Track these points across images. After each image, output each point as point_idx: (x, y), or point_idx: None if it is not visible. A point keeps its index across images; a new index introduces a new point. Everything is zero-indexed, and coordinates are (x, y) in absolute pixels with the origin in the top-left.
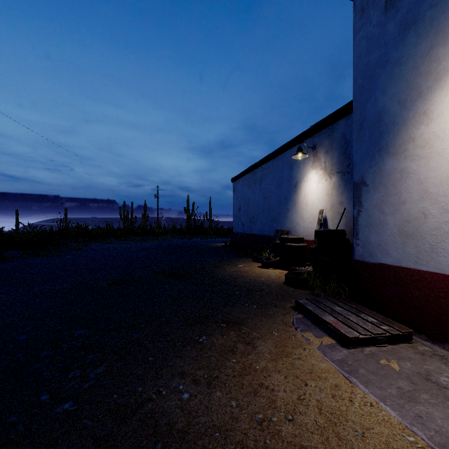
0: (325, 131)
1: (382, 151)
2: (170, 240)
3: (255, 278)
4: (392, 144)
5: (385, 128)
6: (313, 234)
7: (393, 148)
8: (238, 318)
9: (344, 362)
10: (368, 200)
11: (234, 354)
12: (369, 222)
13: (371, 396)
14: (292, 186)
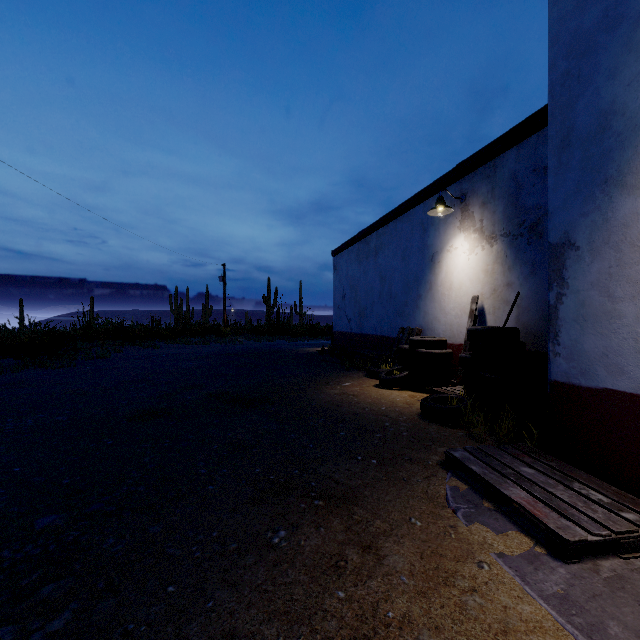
0: (482, 170)
1: (610, 185)
2: (242, 343)
3: (370, 406)
4: (632, 168)
5: (616, 140)
6: (461, 335)
7: (633, 176)
8: (346, 486)
9: (568, 601)
10: (580, 275)
11: (341, 577)
12: (581, 314)
13: None
14: (427, 259)
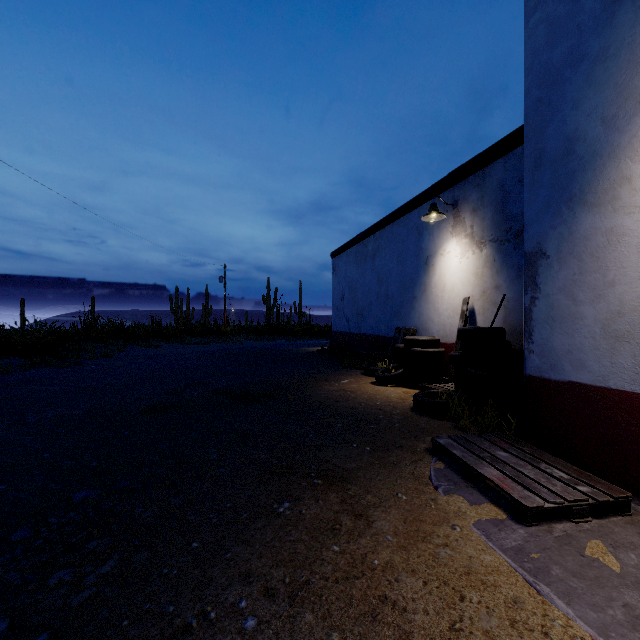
0: (473, 179)
1: (574, 202)
2: (243, 343)
3: (366, 401)
4: (591, 189)
5: (579, 163)
6: (453, 334)
7: (592, 195)
8: (342, 468)
9: (522, 552)
10: (549, 281)
11: (336, 536)
12: (551, 316)
13: (581, 625)
14: (422, 262)
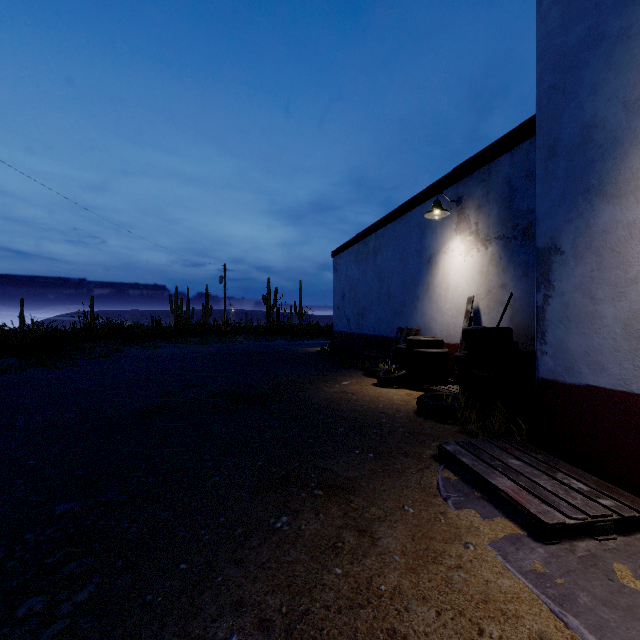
0: (477, 175)
1: (592, 193)
2: (242, 343)
3: (368, 403)
4: (611, 179)
5: (597, 152)
6: (457, 335)
7: (613, 186)
8: (344, 477)
9: (544, 576)
10: (564, 278)
11: (338, 556)
12: (566, 315)
13: None
14: (424, 261)
